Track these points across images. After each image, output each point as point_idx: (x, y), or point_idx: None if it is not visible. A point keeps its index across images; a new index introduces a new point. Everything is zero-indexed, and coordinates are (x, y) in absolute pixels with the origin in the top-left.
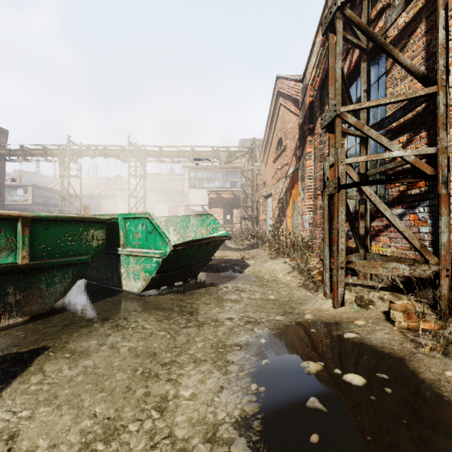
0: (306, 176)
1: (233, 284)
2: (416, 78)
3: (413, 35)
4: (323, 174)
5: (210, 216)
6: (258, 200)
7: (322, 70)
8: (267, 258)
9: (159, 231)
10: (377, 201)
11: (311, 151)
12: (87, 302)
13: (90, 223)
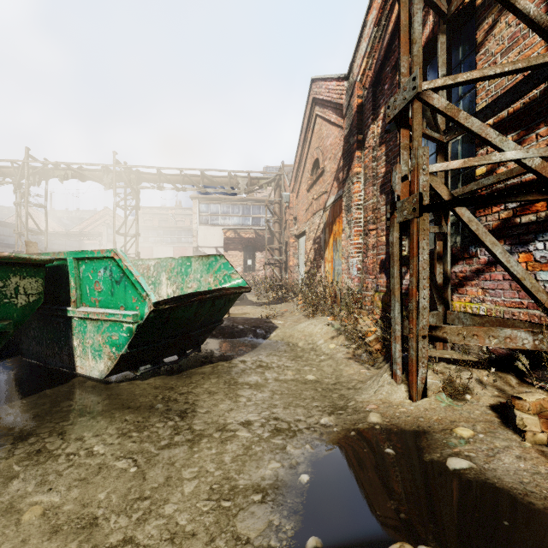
0: (353, 206)
1: (254, 356)
2: (542, 35)
3: None
4: (391, 191)
5: (221, 258)
6: (288, 240)
7: (376, 59)
8: (300, 317)
9: (131, 279)
10: (481, 231)
11: (360, 171)
12: (6, 400)
13: (11, 266)
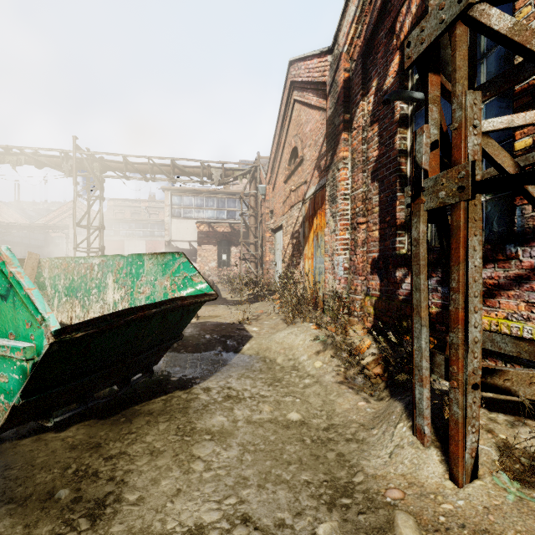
0: (339, 195)
1: (221, 379)
2: None
3: None
4: (414, 164)
5: (180, 256)
6: (264, 234)
7: (366, 24)
8: (278, 321)
9: (19, 294)
10: None
11: (347, 156)
12: None
13: None
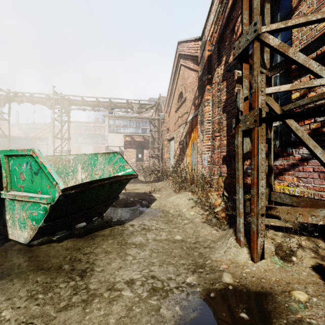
0: (205, 120)
1: (140, 220)
2: None
3: None
4: (236, 108)
5: (117, 154)
6: (163, 142)
7: (220, 26)
8: (171, 191)
9: (44, 171)
10: (305, 137)
11: (210, 98)
12: None
13: None
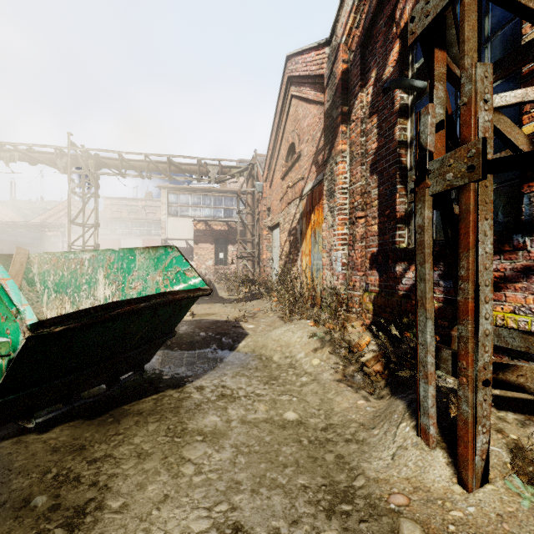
0: (337, 189)
1: (215, 378)
2: None
3: None
4: (419, 146)
5: (172, 250)
6: (261, 232)
7: (365, 13)
8: (275, 319)
9: None
10: None
11: (346, 149)
12: None
13: None
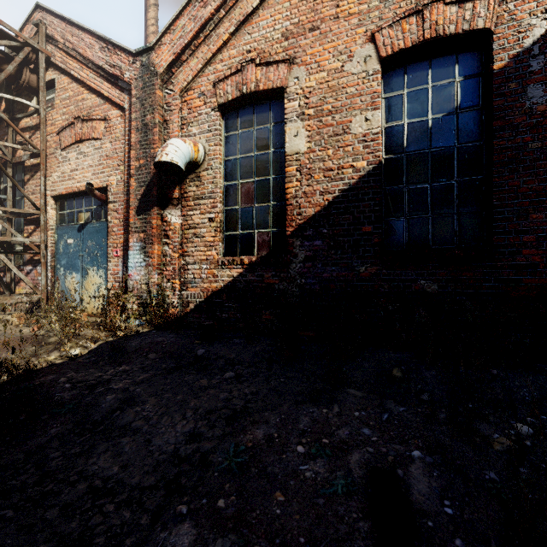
0: None
1: None
2: (31, 203)
3: (37, 174)
4: None
5: None
6: None
7: None
8: None
9: None
10: (9, 263)
11: None
12: None
13: None
